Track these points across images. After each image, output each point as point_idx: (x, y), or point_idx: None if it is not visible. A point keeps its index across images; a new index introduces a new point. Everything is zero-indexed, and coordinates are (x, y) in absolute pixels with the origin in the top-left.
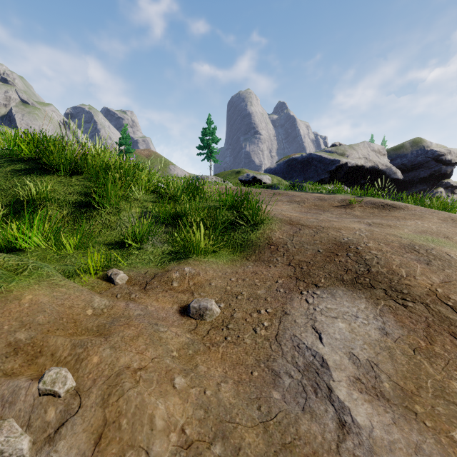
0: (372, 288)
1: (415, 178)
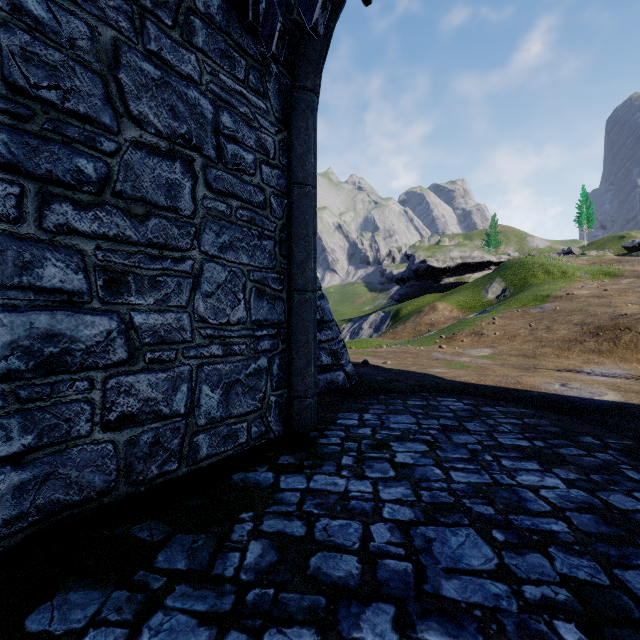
0: (638, 277)
1: None
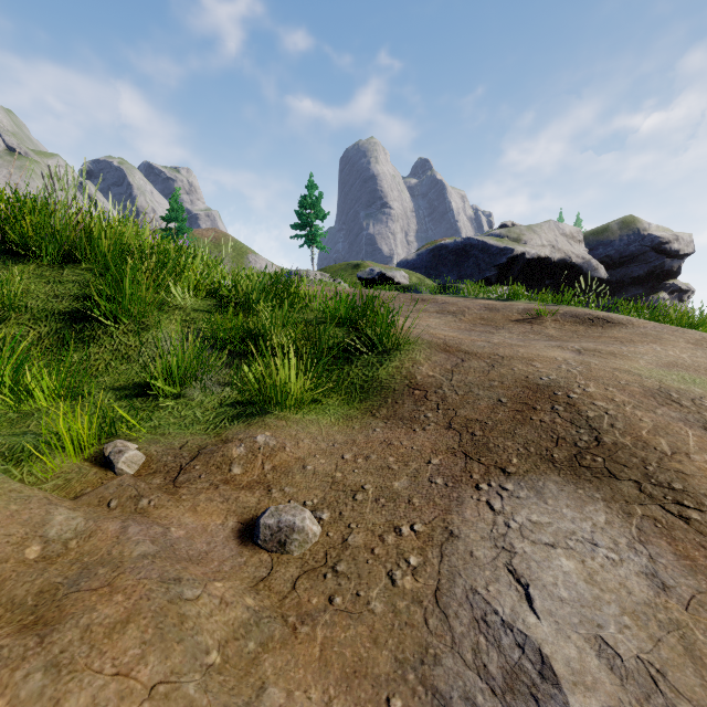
0: (612, 477)
1: (626, 277)
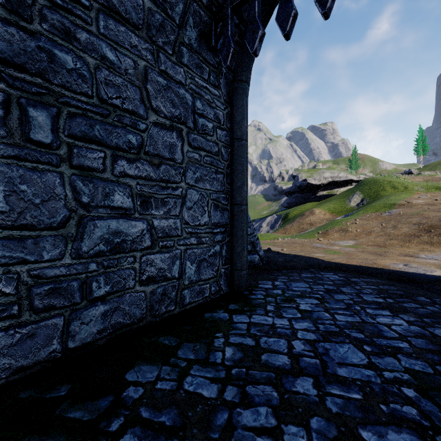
0: None
1: None
